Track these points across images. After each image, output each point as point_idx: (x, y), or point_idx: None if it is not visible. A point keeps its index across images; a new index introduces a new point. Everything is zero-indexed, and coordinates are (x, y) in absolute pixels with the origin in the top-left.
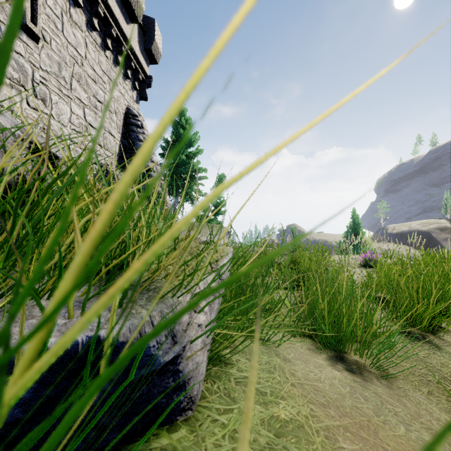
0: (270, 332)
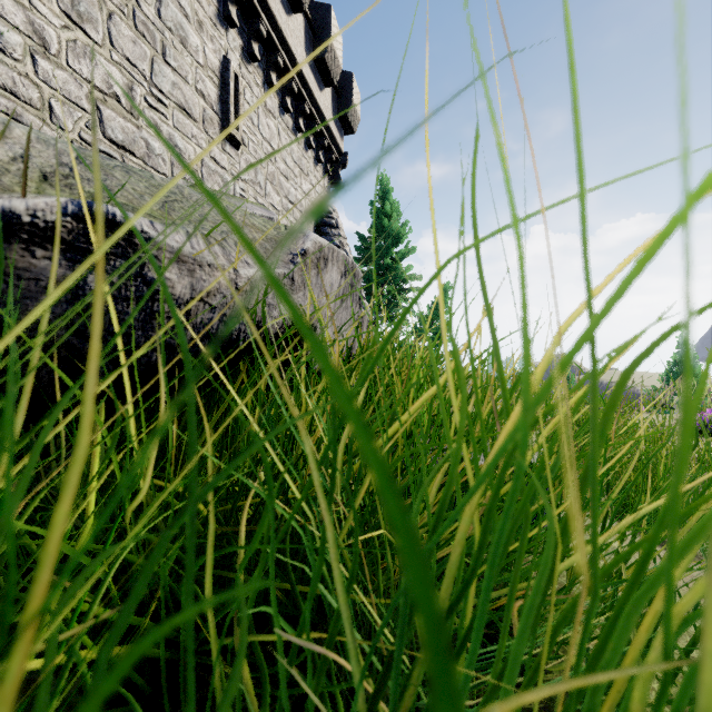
0: None
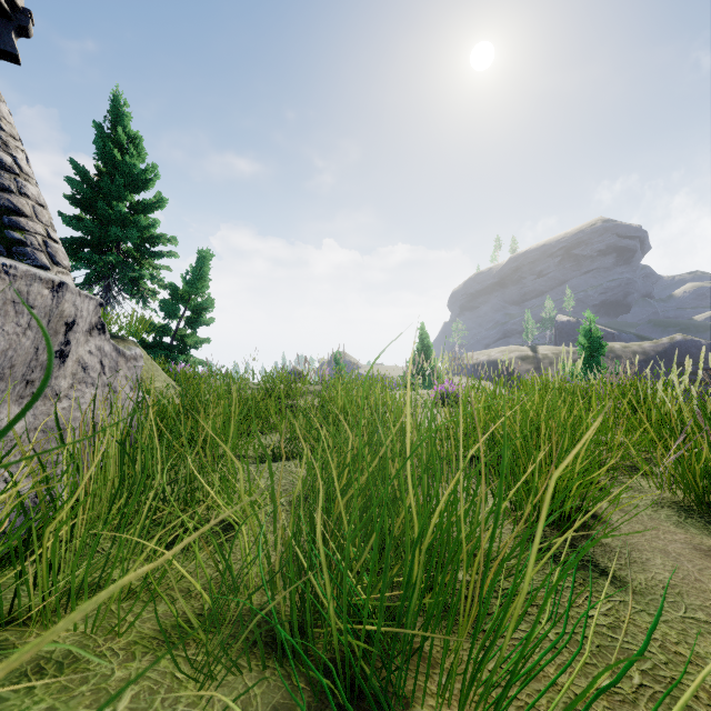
0: (65, 707)
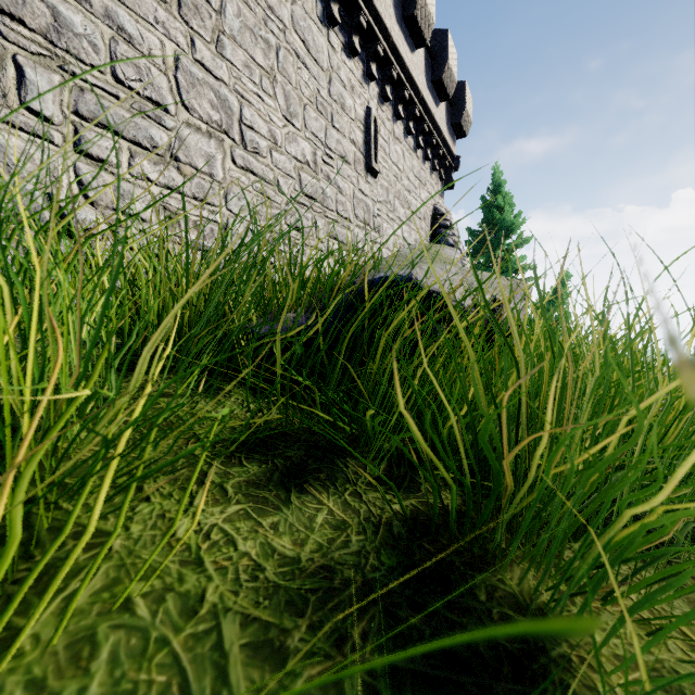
0: None
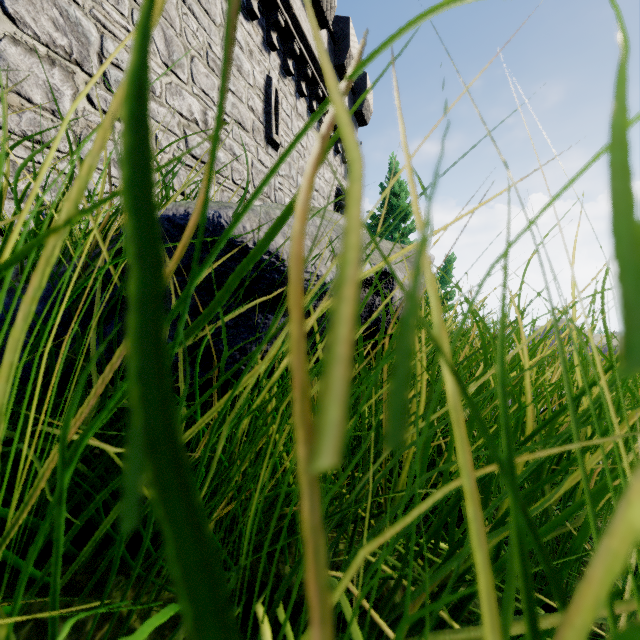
0: None
